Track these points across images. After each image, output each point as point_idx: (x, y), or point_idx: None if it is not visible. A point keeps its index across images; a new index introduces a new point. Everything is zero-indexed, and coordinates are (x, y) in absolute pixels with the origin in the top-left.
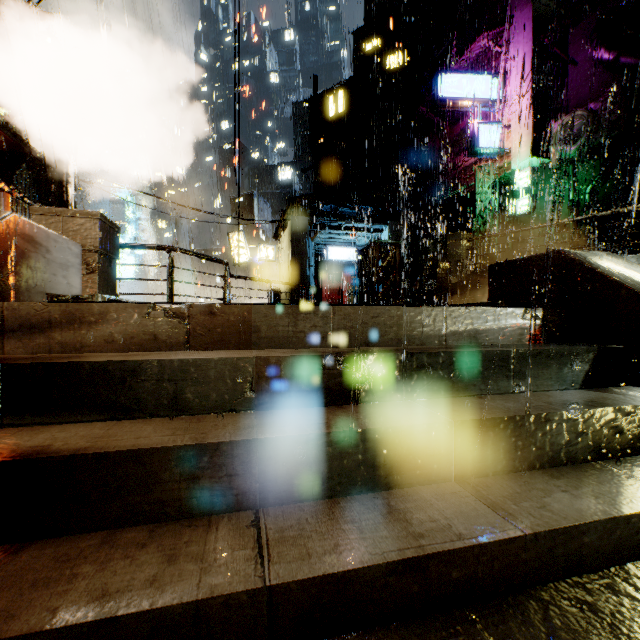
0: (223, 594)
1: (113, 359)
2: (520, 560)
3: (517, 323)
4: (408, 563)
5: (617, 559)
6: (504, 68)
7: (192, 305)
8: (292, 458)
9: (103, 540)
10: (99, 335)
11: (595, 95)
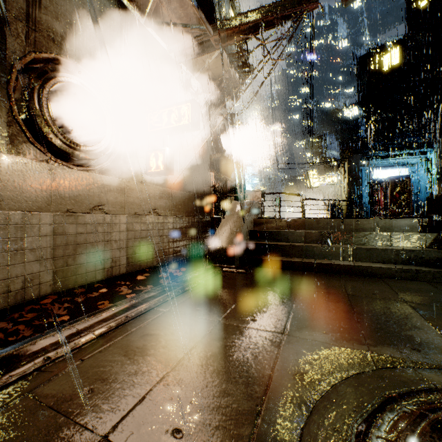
0: (296, 261)
1: (276, 230)
2: (354, 270)
3: (410, 224)
4: (327, 264)
5: (384, 277)
6: None
7: (290, 219)
8: (310, 250)
9: (278, 257)
10: (271, 226)
11: None
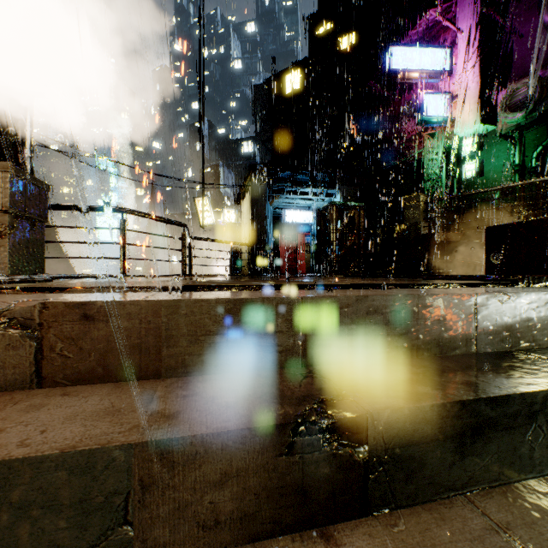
0: None
1: None
2: None
3: None
4: None
5: None
6: (451, 42)
7: (47, 303)
8: None
9: None
10: None
11: (541, 64)
